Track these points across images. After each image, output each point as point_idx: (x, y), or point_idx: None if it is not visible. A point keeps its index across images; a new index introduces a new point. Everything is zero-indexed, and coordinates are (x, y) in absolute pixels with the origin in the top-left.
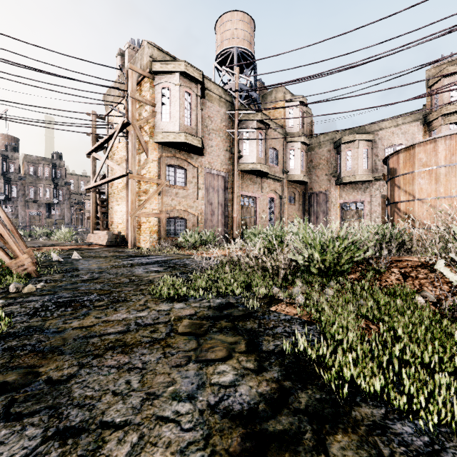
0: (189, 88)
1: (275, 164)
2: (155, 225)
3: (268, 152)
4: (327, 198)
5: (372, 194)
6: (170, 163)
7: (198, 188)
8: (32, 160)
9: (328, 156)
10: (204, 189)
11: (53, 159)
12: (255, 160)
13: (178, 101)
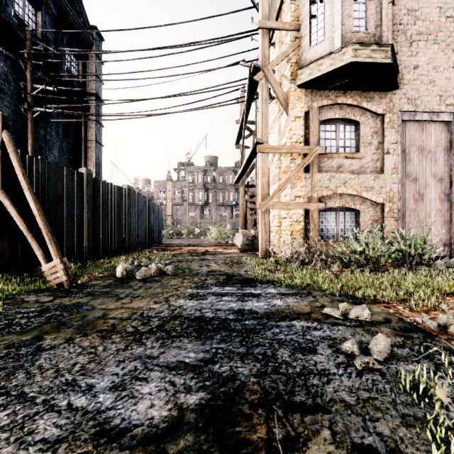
0: None
1: None
2: (299, 221)
3: None
4: None
5: None
6: (326, 118)
7: (383, 152)
8: (221, 171)
9: None
10: (398, 153)
11: (235, 167)
12: None
13: None
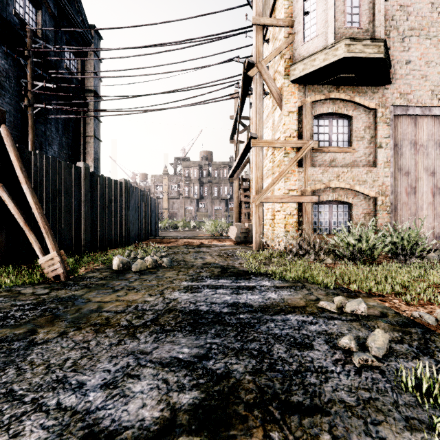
0: None
1: None
2: (292, 214)
3: None
4: None
5: None
6: (319, 112)
7: (376, 146)
8: (216, 165)
9: None
10: (390, 147)
11: (230, 162)
12: None
13: None
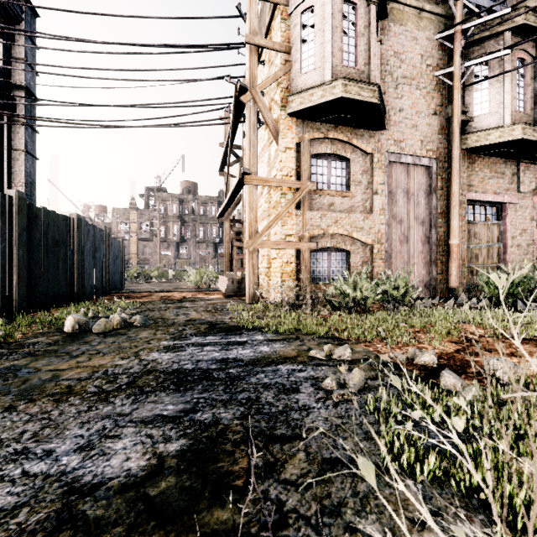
0: None
1: None
2: (290, 262)
3: None
4: None
5: None
6: (318, 151)
7: (372, 192)
8: (202, 200)
9: None
10: (385, 194)
11: (219, 197)
12: (508, 118)
13: (330, 20)
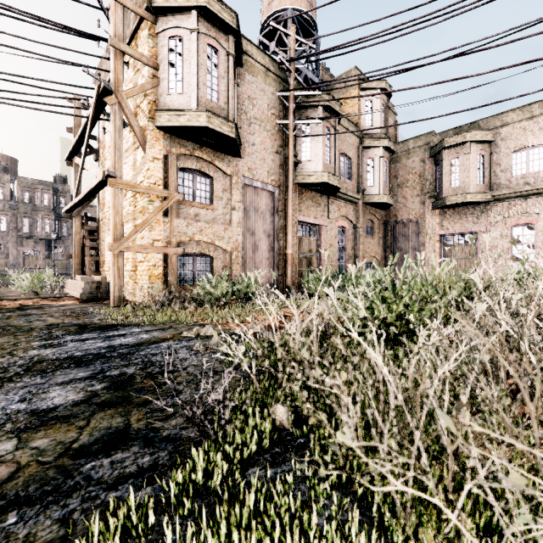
0: (215, 41)
1: (347, 178)
2: (158, 266)
3: (338, 160)
4: (419, 229)
5: (490, 221)
6: (185, 166)
7: (231, 207)
8: (27, 184)
9: (421, 169)
10: (242, 210)
11: (55, 183)
12: (321, 167)
13: (196, 57)
